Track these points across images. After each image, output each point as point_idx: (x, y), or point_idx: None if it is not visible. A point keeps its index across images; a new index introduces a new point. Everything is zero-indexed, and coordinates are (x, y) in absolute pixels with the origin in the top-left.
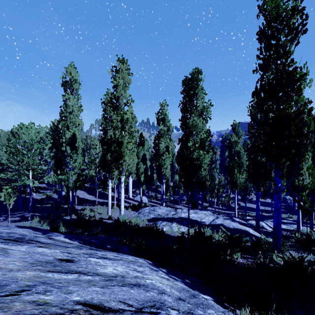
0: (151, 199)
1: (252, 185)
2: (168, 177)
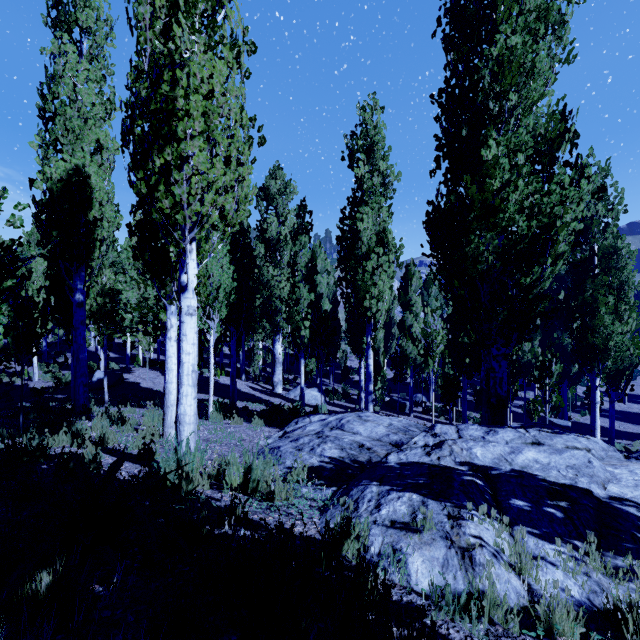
0: (334, 397)
1: (636, 360)
2: (376, 344)
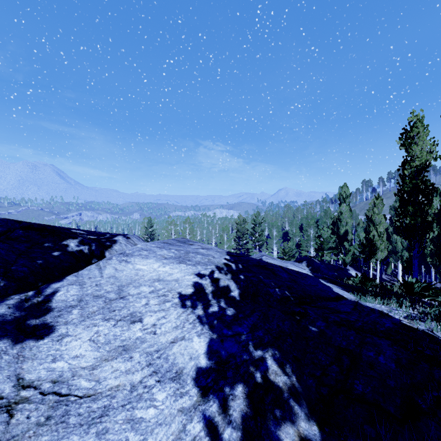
0: None
1: None
2: None
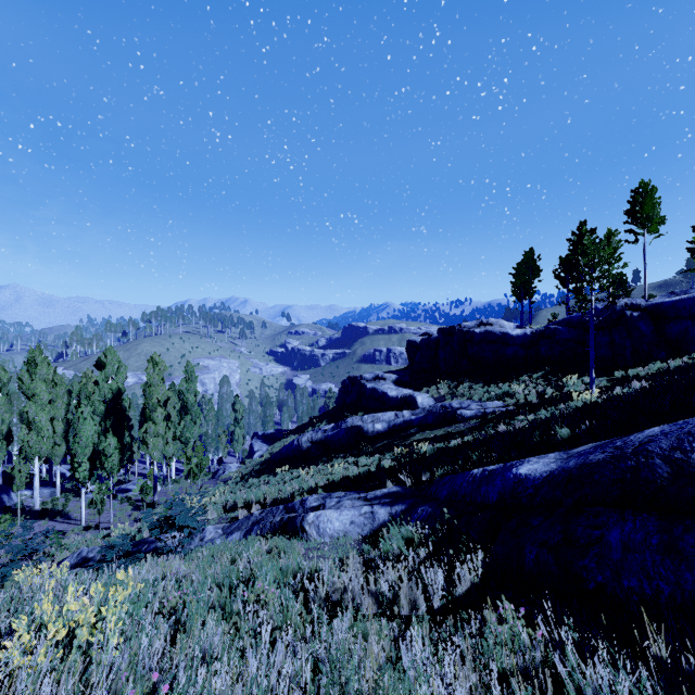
0: None
1: None
2: None
